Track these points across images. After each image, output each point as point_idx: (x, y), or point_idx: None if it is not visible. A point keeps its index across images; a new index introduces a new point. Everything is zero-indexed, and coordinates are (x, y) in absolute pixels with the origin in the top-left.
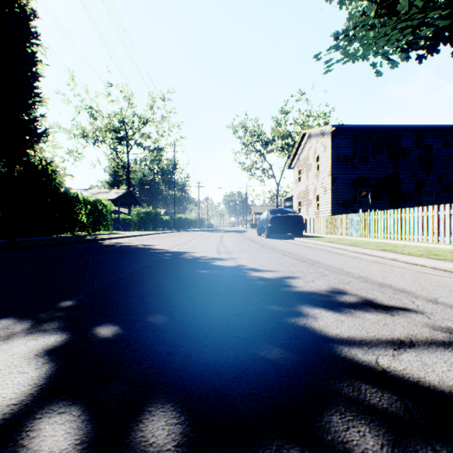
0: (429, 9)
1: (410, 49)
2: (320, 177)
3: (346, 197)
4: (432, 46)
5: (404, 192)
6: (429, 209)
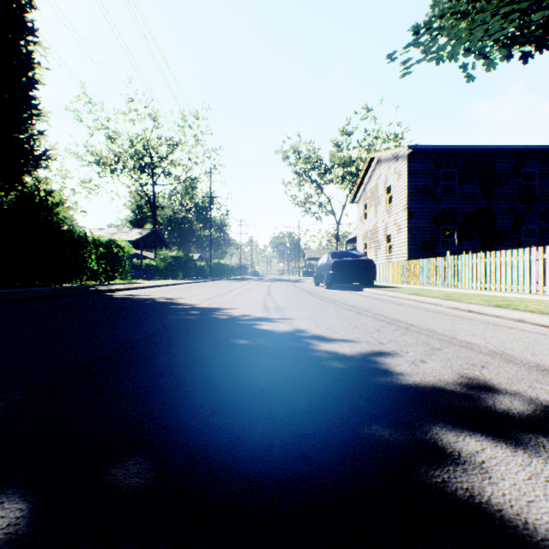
0: None
1: (515, 43)
2: (392, 212)
3: (426, 237)
4: (544, 38)
5: (499, 231)
6: (546, 251)
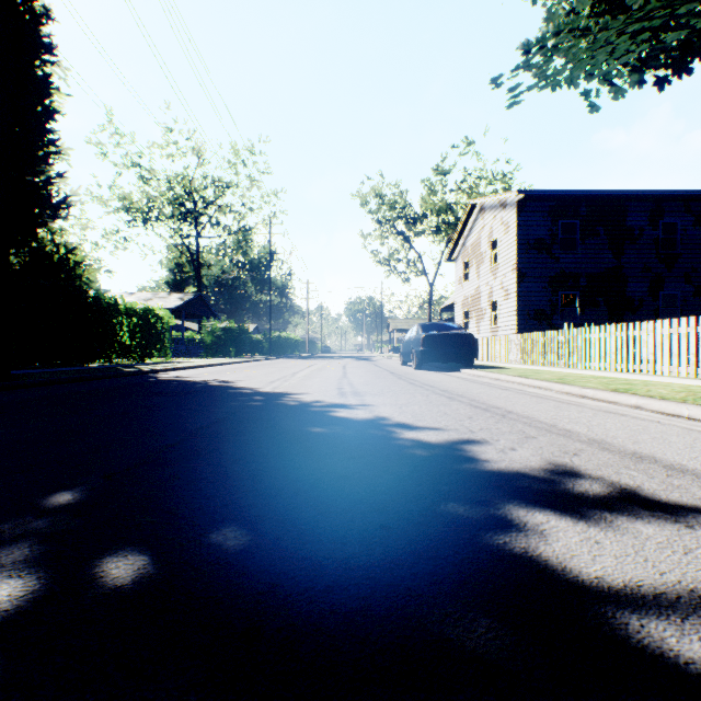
0: (678, 2)
1: (647, 67)
2: (499, 273)
3: (540, 305)
4: (682, 62)
5: (632, 297)
6: (681, 323)
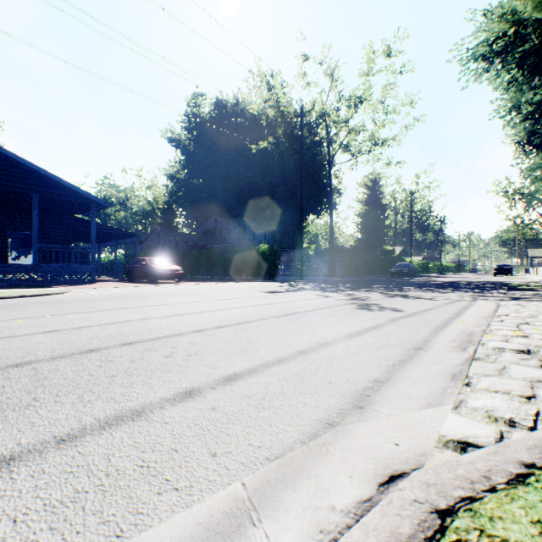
0: None
1: None
2: None
3: None
4: None
5: None
6: None
